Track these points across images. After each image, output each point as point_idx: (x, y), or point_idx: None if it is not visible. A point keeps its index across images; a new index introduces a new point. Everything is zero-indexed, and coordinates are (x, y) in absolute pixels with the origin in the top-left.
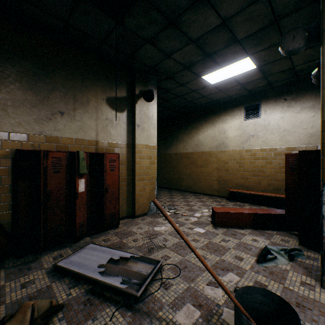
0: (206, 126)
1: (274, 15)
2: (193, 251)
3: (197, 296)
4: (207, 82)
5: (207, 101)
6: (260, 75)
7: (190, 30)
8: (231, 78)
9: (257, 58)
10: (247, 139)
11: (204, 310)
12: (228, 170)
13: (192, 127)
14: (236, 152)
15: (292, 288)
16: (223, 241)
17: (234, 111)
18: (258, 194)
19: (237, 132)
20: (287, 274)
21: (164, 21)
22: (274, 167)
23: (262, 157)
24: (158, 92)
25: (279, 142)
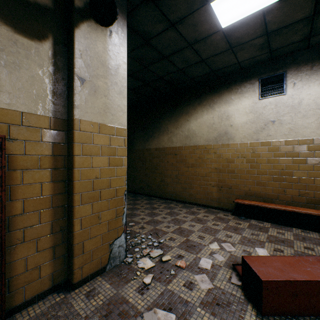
0: (200, 110)
1: None
2: None
3: None
4: (216, 22)
5: (205, 71)
6: (309, 9)
7: None
8: (259, 13)
9: None
10: (264, 126)
11: None
12: (234, 172)
13: (181, 112)
14: (247, 145)
15: None
16: None
17: (243, 87)
18: (287, 210)
19: (248, 116)
20: None
21: None
22: (309, 169)
23: (288, 153)
24: (131, 42)
25: (317, 131)
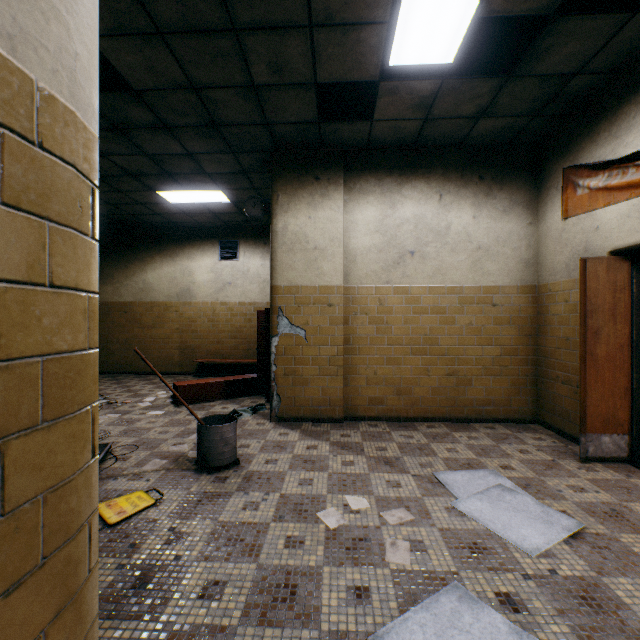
0: (161, 260)
1: (243, 168)
2: (167, 385)
3: (163, 454)
4: (165, 199)
5: (164, 221)
6: (236, 210)
7: (144, 144)
8: (200, 203)
9: (230, 194)
10: (223, 287)
11: (171, 458)
12: (197, 332)
13: (134, 258)
14: (209, 304)
15: (249, 428)
16: (189, 416)
17: (205, 245)
18: (236, 362)
19: (210, 276)
20: (248, 422)
21: (107, 124)
22: (255, 326)
23: (241, 313)
24: None
25: (259, 295)
